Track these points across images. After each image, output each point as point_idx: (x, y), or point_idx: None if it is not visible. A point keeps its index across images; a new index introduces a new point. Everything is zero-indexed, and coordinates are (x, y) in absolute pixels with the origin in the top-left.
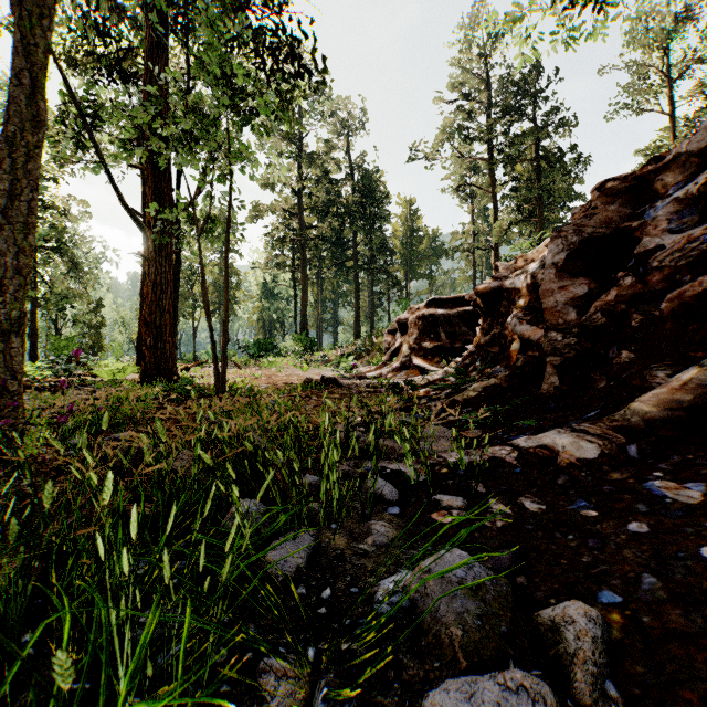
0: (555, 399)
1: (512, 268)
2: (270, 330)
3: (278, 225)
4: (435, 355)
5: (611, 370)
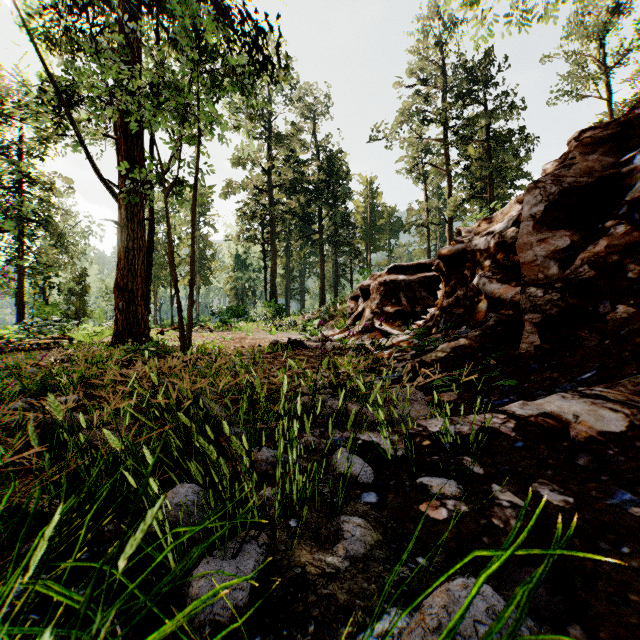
0: (536, 359)
1: (475, 231)
2: (242, 298)
3: (250, 202)
4: (397, 318)
5: (604, 327)
